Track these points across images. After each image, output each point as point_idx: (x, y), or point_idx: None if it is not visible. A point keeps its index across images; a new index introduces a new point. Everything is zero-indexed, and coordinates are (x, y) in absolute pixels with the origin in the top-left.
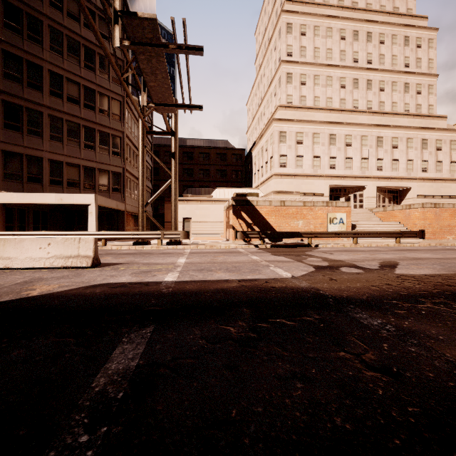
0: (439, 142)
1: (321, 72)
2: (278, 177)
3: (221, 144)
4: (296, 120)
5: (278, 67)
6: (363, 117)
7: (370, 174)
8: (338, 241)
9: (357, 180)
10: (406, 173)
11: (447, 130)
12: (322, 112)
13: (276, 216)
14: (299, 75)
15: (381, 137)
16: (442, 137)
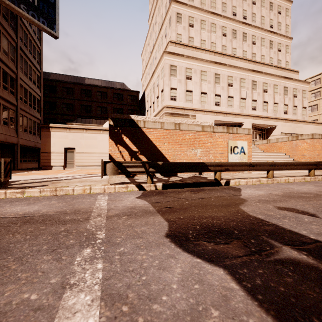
0: (295, 91)
1: (207, 18)
2: (169, 109)
3: (118, 86)
4: (185, 56)
5: (168, 7)
6: (241, 63)
7: (247, 112)
8: (238, 173)
9: (237, 117)
10: (273, 114)
11: (300, 81)
12: (208, 53)
13: (170, 142)
14: (188, 17)
15: (255, 82)
16: (297, 87)
